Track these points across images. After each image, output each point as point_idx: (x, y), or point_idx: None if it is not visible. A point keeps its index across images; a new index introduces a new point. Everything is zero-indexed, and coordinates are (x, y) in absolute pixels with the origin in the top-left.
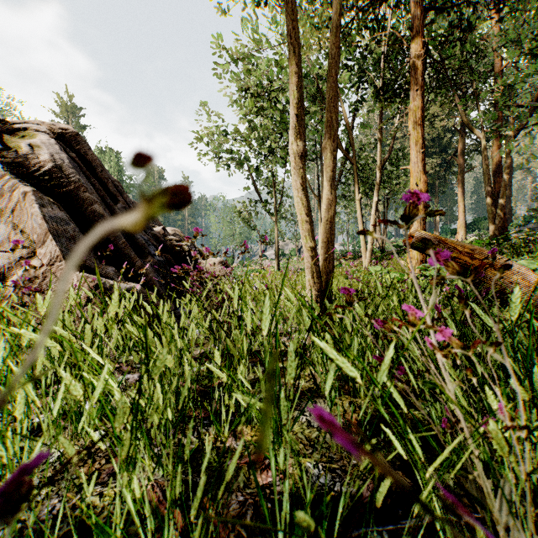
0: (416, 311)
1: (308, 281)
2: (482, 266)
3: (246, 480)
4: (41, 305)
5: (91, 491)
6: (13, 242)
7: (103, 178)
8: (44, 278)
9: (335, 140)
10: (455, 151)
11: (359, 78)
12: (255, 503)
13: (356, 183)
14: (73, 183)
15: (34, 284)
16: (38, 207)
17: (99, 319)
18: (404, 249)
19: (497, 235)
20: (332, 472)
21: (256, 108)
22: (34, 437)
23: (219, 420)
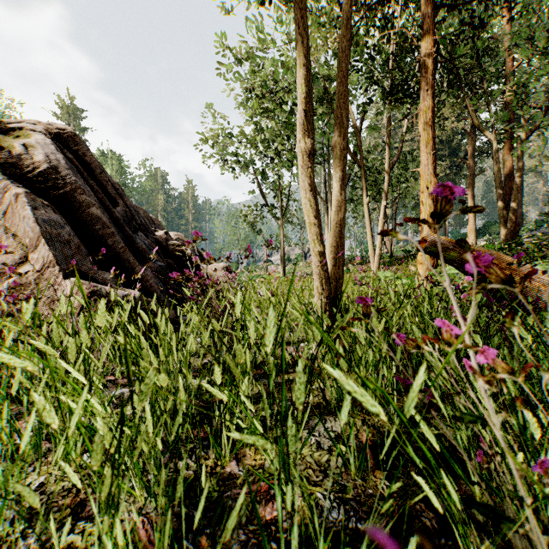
0: (452, 327)
1: (316, 287)
2: (533, 272)
3: (249, 514)
4: (26, 315)
5: (62, 541)
6: (0, 246)
7: (102, 180)
8: (36, 285)
9: (345, 138)
10: (465, 154)
11: (367, 79)
12: (258, 544)
13: (364, 187)
14: (69, 185)
15: (26, 291)
16: (30, 209)
17: (85, 332)
18: (413, 254)
19: (508, 240)
20: (345, 504)
21: (262, 109)
22: (12, 463)
23: (220, 441)
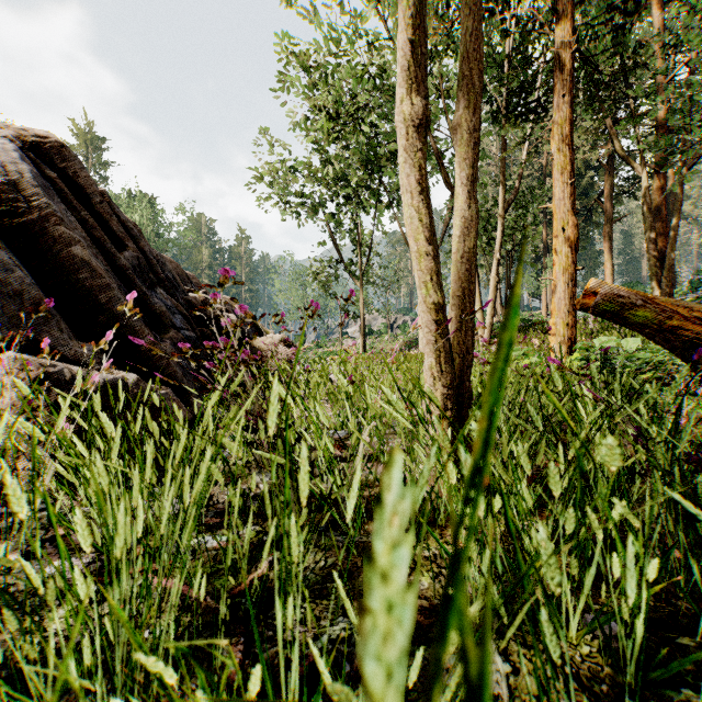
0: None
1: (428, 368)
2: None
3: None
4: None
5: None
6: None
7: (104, 213)
8: None
9: (476, 110)
10: (600, 194)
11: None
12: None
13: None
14: (38, 211)
15: None
16: None
17: None
18: (534, 324)
19: None
20: None
21: (335, 132)
22: None
23: None
